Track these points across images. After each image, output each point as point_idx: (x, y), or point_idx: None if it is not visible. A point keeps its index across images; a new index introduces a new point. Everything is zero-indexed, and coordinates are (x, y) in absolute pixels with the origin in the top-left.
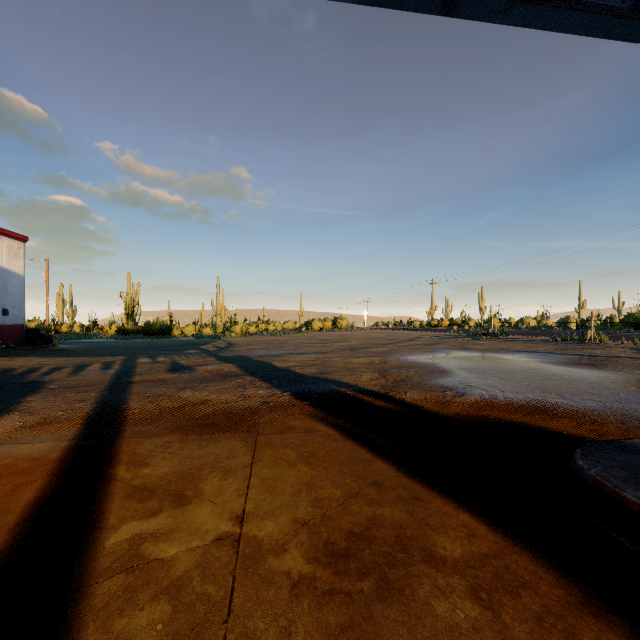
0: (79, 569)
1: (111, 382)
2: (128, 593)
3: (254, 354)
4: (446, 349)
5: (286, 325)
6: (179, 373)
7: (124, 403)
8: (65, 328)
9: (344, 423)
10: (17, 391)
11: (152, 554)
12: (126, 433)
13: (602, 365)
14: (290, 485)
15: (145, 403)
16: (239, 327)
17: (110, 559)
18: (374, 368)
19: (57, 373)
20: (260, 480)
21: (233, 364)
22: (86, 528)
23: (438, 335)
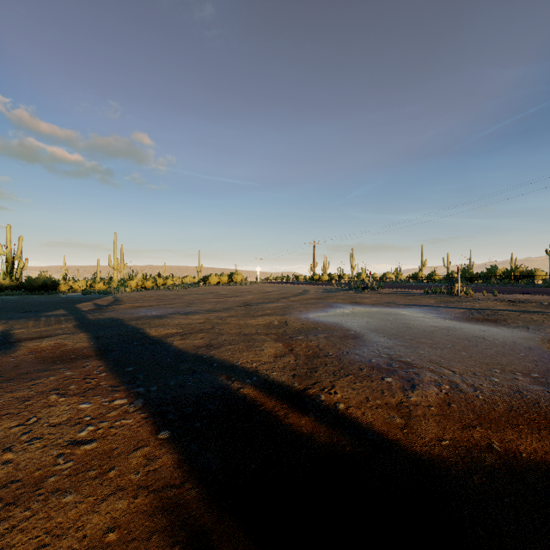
0: None
1: None
2: None
3: (131, 315)
4: (340, 303)
5: (185, 280)
6: None
7: None
8: None
9: (236, 546)
10: None
11: None
12: None
13: (501, 321)
14: None
15: None
16: (135, 282)
17: None
18: (275, 333)
19: None
20: None
21: (88, 334)
22: None
23: (324, 288)
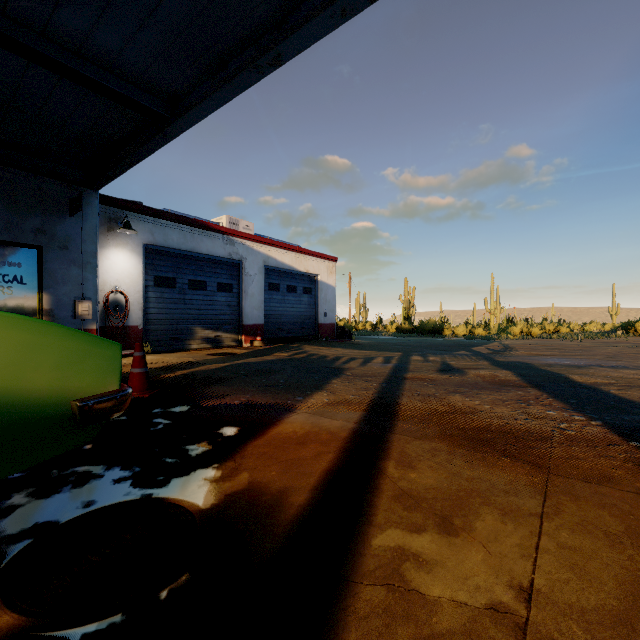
0: (349, 557)
1: (388, 375)
2: (387, 616)
3: (539, 362)
4: None
5: (587, 327)
6: (448, 375)
7: (397, 397)
8: (360, 326)
9: None
10: (327, 374)
11: (413, 581)
12: (397, 428)
13: None
14: (614, 578)
15: (415, 401)
16: (518, 328)
17: (374, 562)
18: None
19: (352, 363)
20: (556, 545)
21: (511, 371)
22: (358, 515)
23: None
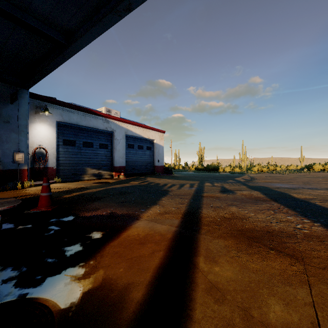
0: None
1: (193, 195)
2: None
3: (272, 186)
4: None
5: (289, 167)
6: (226, 194)
7: (200, 209)
8: (177, 167)
9: None
10: (159, 194)
11: None
12: (202, 230)
13: None
14: None
15: (210, 211)
16: (256, 168)
17: None
18: None
19: (173, 187)
20: None
21: (259, 192)
22: (182, 311)
23: None
